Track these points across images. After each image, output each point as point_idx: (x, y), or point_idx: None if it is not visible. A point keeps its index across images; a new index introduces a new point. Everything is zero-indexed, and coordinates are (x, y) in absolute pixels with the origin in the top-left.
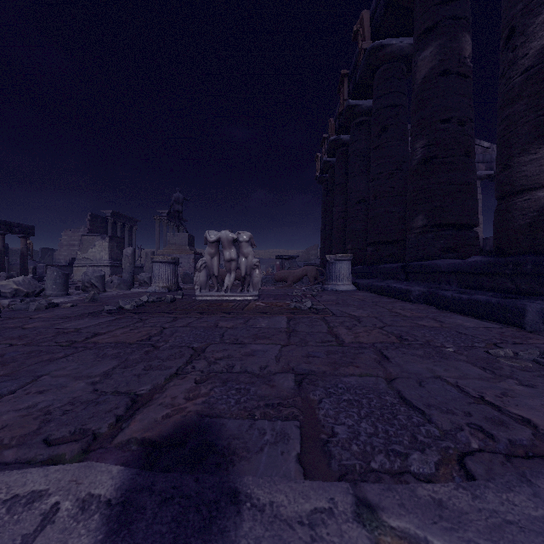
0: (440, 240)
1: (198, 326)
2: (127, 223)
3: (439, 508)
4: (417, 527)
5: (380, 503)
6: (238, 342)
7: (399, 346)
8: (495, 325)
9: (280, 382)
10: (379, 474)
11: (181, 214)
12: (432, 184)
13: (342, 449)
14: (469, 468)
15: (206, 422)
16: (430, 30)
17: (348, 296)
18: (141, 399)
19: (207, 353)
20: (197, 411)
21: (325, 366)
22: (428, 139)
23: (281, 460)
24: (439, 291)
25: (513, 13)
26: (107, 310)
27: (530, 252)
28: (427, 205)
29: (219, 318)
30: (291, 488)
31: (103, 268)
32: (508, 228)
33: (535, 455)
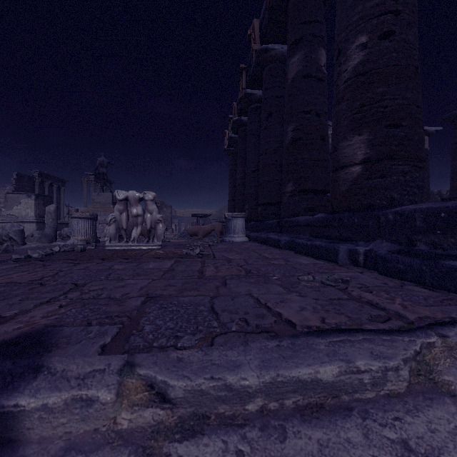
0: (303, 202)
1: (93, 269)
2: (55, 183)
3: (177, 362)
4: (155, 372)
5: (141, 363)
6: (119, 278)
7: (242, 277)
8: (322, 262)
9: (130, 302)
10: (153, 348)
11: (106, 176)
12: (298, 159)
13: (140, 337)
14: (216, 341)
15: (48, 330)
16: (297, 42)
17: (238, 245)
18: (3, 319)
19: (86, 287)
20: (46, 324)
21: (174, 291)
22: (296, 125)
23: (90, 346)
24: (296, 240)
25: (340, 39)
26: (15, 259)
27: (348, 210)
28: (295, 175)
29: (117, 262)
30: (84, 361)
31: (29, 224)
32: (336, 193)
33: (264, 331)
